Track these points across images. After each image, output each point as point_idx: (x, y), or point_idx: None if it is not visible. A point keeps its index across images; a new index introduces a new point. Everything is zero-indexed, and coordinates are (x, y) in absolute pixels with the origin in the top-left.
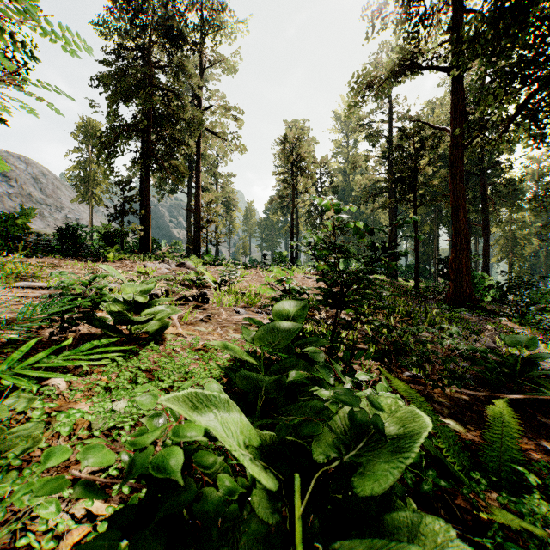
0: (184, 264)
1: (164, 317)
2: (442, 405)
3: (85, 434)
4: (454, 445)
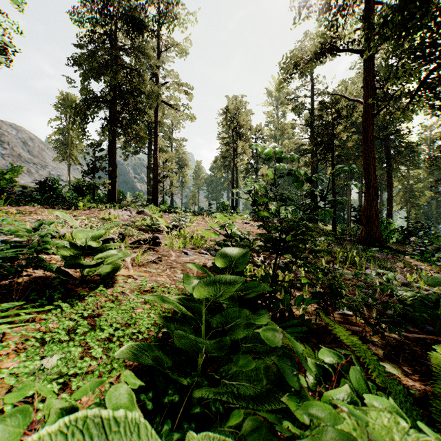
0: (143, 211)
1: (114, 261)
2: (375, 344)
3: (2, 403)
4: (405, 401)
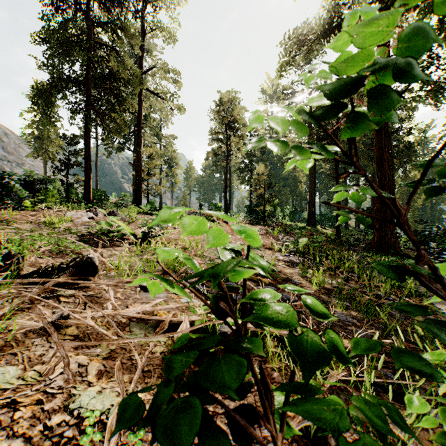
0: (113, 213)
1: None
2: None
3: None
4: None
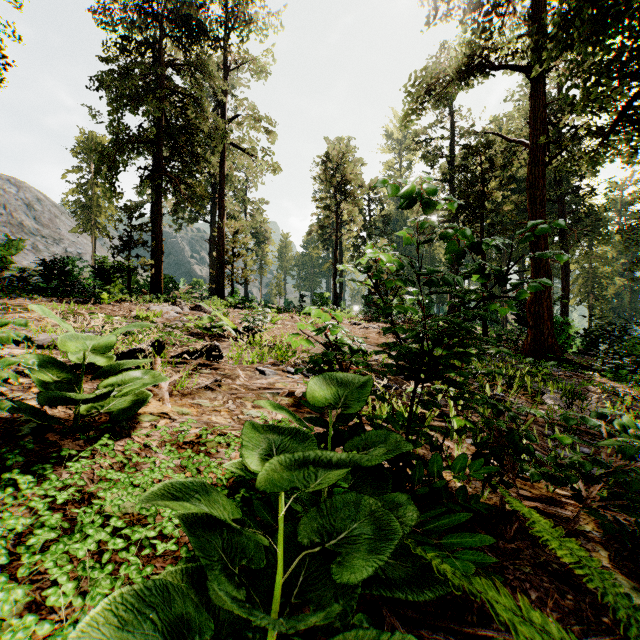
0: (200, 306)
1: (133, 390)
2: (590, 539)
3: None
4: None
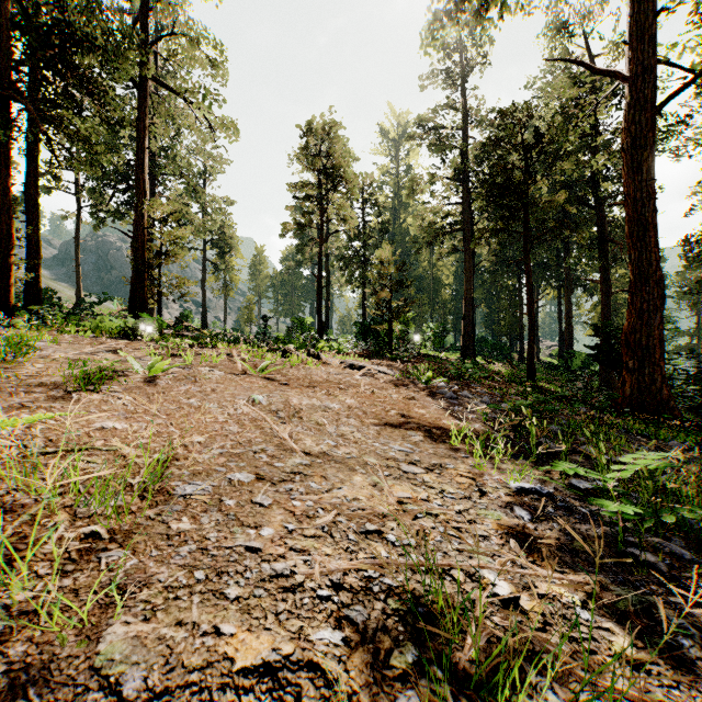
0: None
1: None
2: None
3: None
4: None
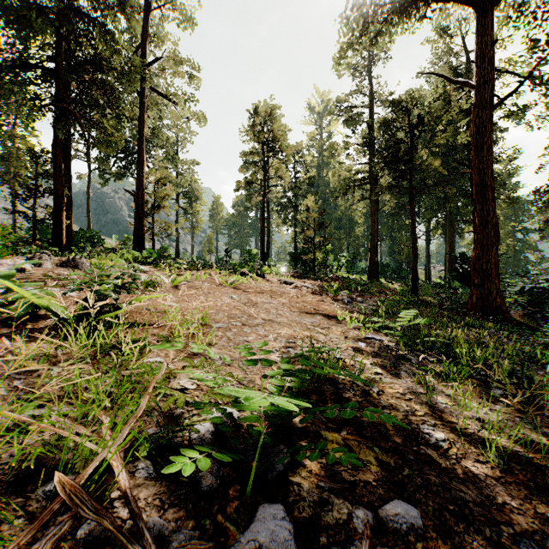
0: (74, 261)
1: None
2: None
3: None
4: None
